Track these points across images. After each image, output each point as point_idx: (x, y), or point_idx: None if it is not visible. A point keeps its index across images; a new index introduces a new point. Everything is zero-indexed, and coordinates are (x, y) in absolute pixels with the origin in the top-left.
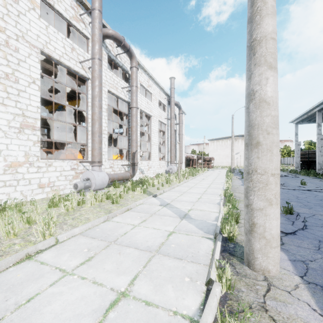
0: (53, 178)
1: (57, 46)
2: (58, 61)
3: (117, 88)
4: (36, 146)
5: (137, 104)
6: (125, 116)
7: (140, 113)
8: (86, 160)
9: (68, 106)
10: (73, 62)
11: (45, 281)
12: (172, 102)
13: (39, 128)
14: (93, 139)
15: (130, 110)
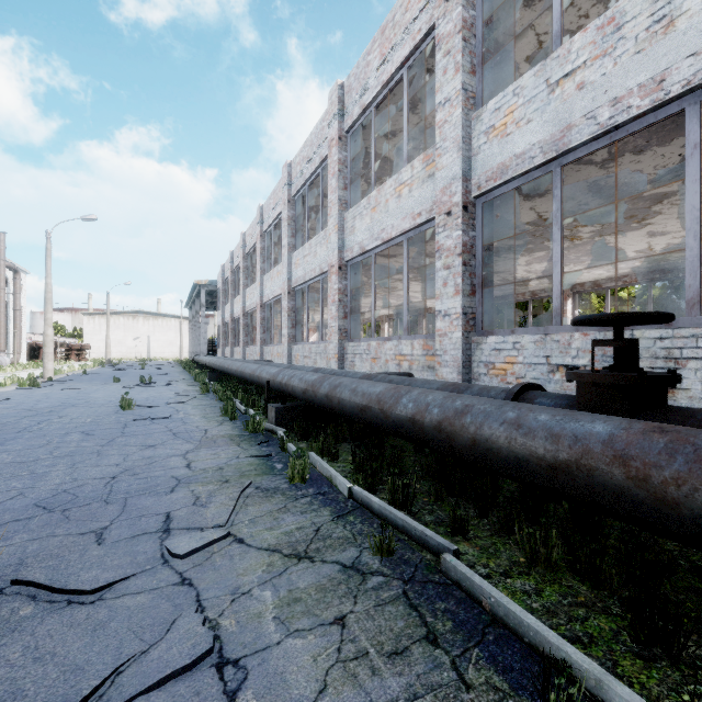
0: None
1: None
2: None
3: None
4: None
5: None
6: None
7: None
8: None
9: None
10: None
11: None
12: (3, 266)
13: None
14: None
15: None
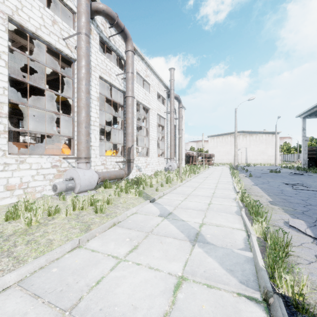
0: (27, 178)
1: (32, 15)
2: (34, 34)
3: (111, 75)
4: (2, 137)
5: (132, 92)
6: (121, 108)
7: (137, 106)
8: (72, 156)
9: (48, 90)
10: (55, 38)
11: None
12: (172, 94)
13: (6, 115)
14: (78, 130)
15: (126, 100)
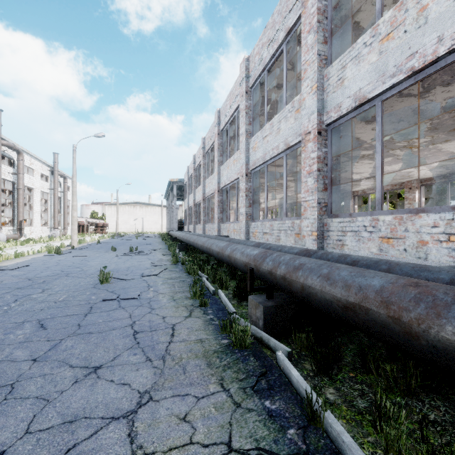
0: None
1: None
2: None
3: (5, 174)
4: None
5: (24, 186)
6: (8, 191)
7: None
8: None
9: None
10: None
11: (24, 249)
12: (56, 175)
13: None
14: None
15: (18, 190)
